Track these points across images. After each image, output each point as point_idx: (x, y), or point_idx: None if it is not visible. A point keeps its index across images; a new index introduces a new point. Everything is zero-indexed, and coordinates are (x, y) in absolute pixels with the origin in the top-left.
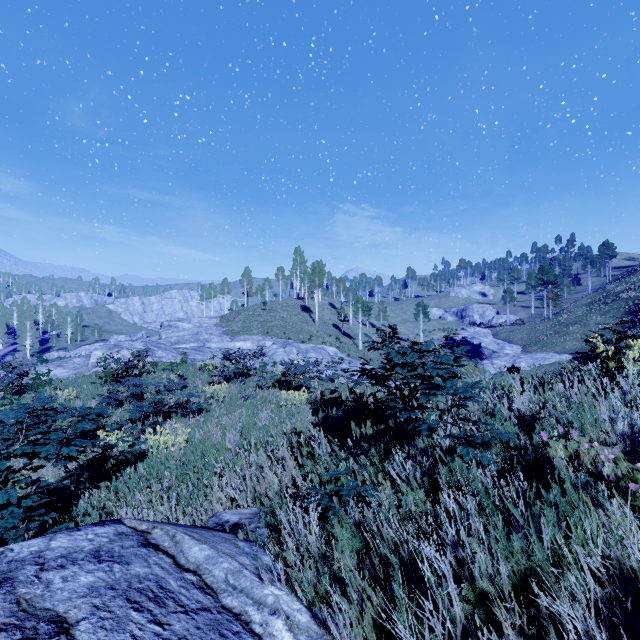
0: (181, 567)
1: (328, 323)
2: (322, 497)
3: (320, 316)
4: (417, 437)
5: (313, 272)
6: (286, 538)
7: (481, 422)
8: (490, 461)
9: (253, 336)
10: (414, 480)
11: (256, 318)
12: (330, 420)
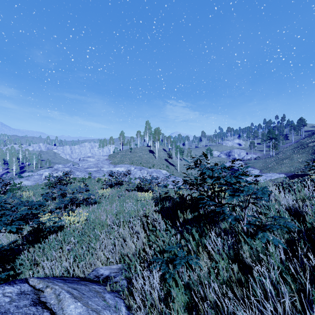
0: None
1: (162, 158)
2: (162, 263)
3: (158, 155)
4: (221, 222)
5: (155, 133)
6: (137, 299)
7: (276, 216)
8: (279, 242)
9: (125, 165)
10: (223, 253)
11: (126, 156)
12: (164, 208)
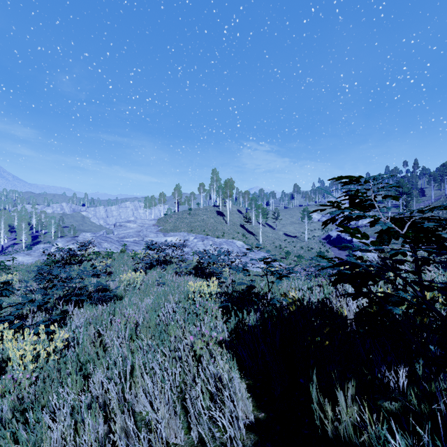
0: None
1: (236, 224)
2: None
3: (231, 219)
4: None
5: (225, 186)
6: None
7: None
8: None
9: (180, 233)
10: None
11: (183, 220)
12: (245, 327)
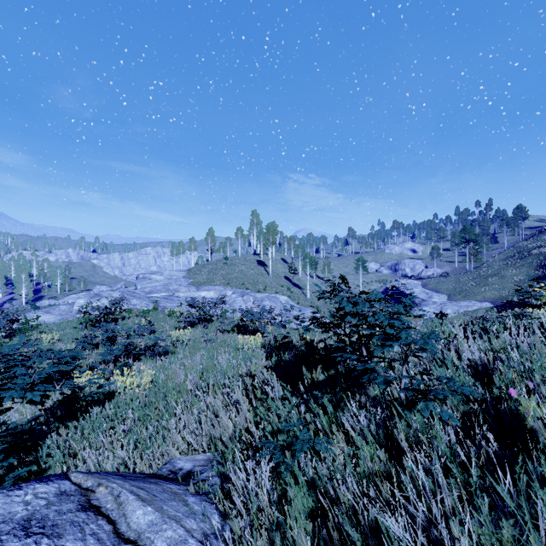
0: (120, 537)
1: (280, 275)
2: (274, 449)
3: (273, 269)
4: (369, 386)
5: (267, 231)
6: (236, 501)
7: (444, 377)
8: (450, 416)
9: (216, 286)
10: (369, 433)
11: (218, 271)
12: (282, 363)
